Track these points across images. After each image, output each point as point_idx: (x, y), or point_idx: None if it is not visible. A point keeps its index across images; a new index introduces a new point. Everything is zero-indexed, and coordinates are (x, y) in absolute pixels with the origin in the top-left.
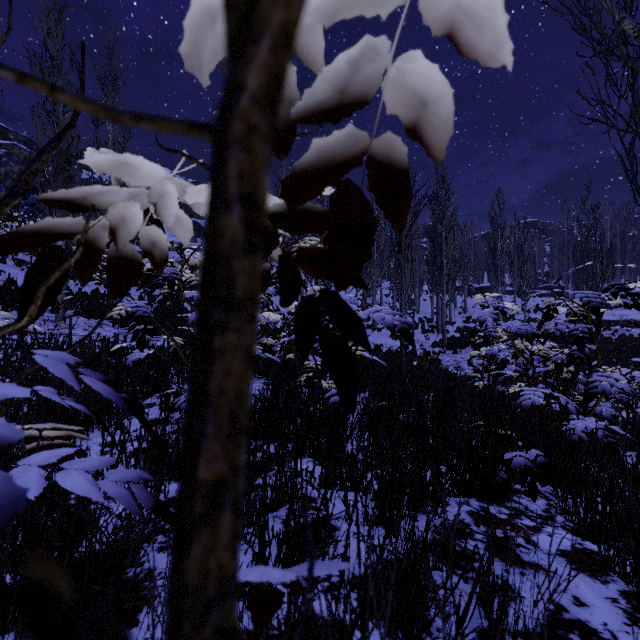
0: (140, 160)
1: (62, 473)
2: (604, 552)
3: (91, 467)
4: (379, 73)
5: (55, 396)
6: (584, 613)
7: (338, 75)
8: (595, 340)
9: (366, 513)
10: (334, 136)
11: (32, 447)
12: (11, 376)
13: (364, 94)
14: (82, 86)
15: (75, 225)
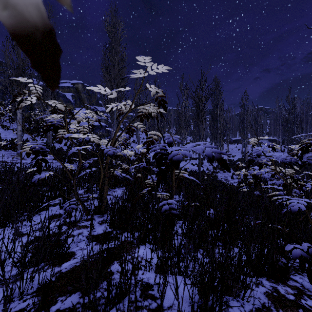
0: None
1: None
2: None
3: None
4: None
5: None
6: None
7: None
8: None
9: (192, 305)
10: None
11: None
12: None
13: None
14: None
15: None
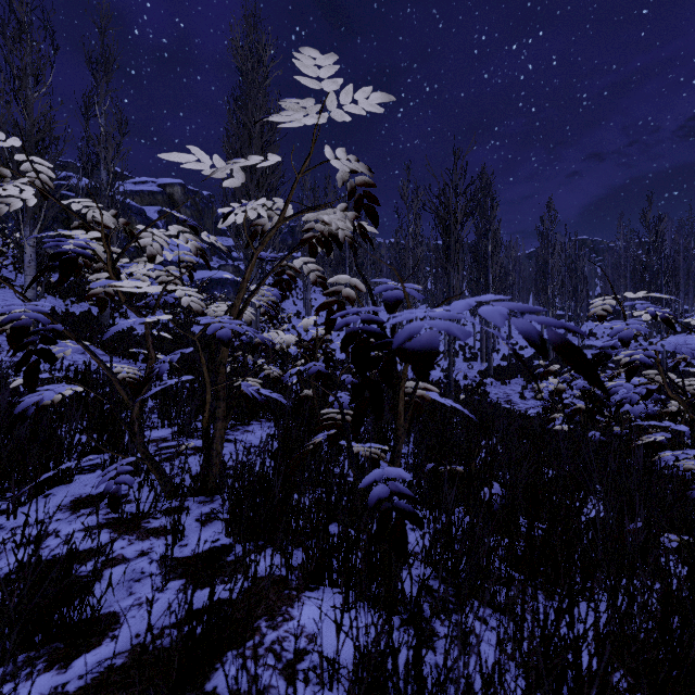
0: None
1: None
2: None
3: None
4: None
5: None
6: None
7: None
8: None
9: None
10: None
11: None
12: None
13: None
14: None
15: None
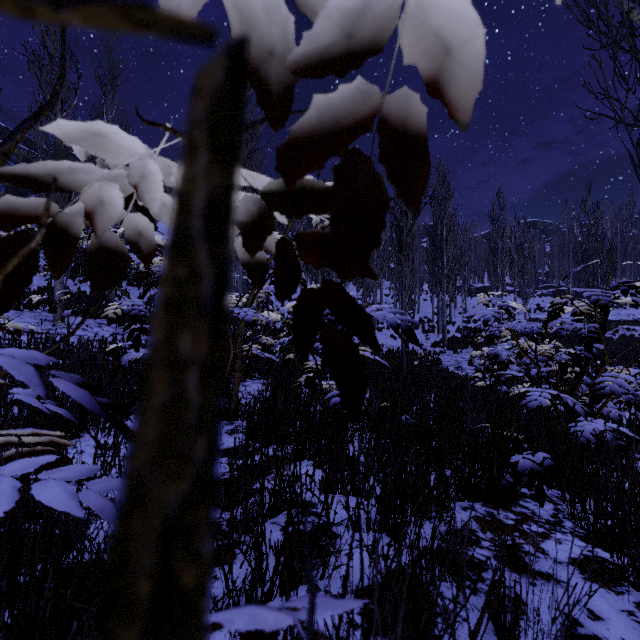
0: (115, 131)
1: (39, 484)
2: (617, 561)
3: (72, 477)
4: (395, 6)
5: (33, 399)
6: (600, 628)
7: (344, 10)
8: (602, 340)
9: (368, 519)
10: (339, 91)
11: (12, 453)
12: (6, 376)
13: (376, 36)
14: (62, 63)
15: (43, 207)
